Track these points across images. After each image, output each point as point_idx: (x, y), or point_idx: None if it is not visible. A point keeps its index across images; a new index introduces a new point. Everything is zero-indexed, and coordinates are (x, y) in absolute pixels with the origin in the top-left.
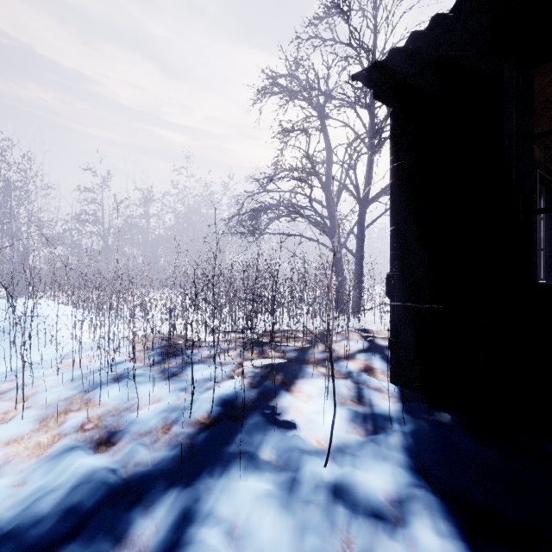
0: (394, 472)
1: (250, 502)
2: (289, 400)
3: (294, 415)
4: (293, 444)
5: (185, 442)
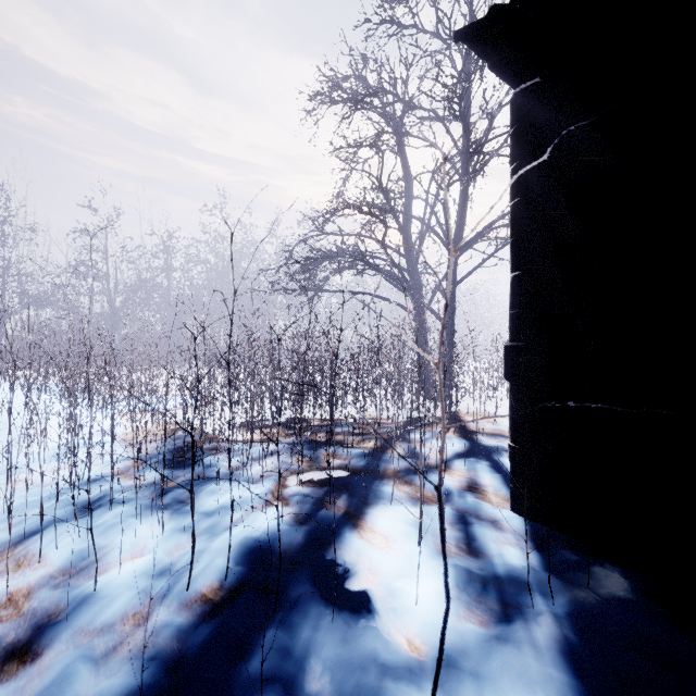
0: None
1: None
2: (357, 549)
3: (366, 580)
4: (366, 654)
5: (168, 651)
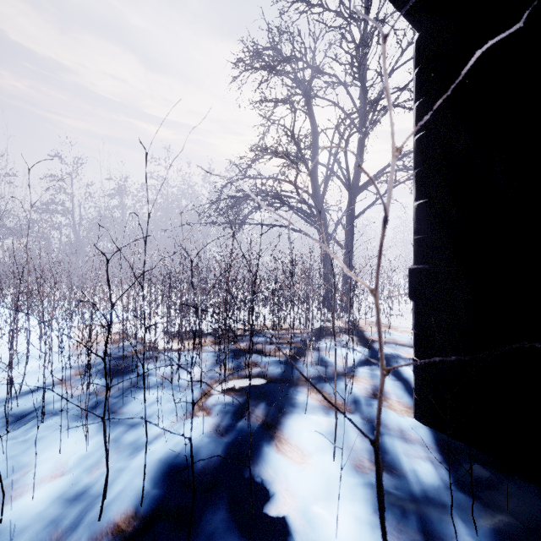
0: None
1: None
2: (274, 466)
3: (283, 503)
4: None
5: None
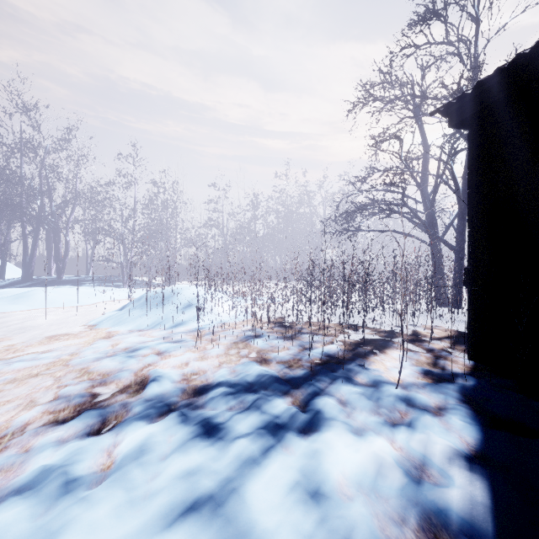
0: (446, 396)
1: (349, 391)
2: (376, 358)
3: (379, 366)
4: (377, 376)
5: (308, 368)
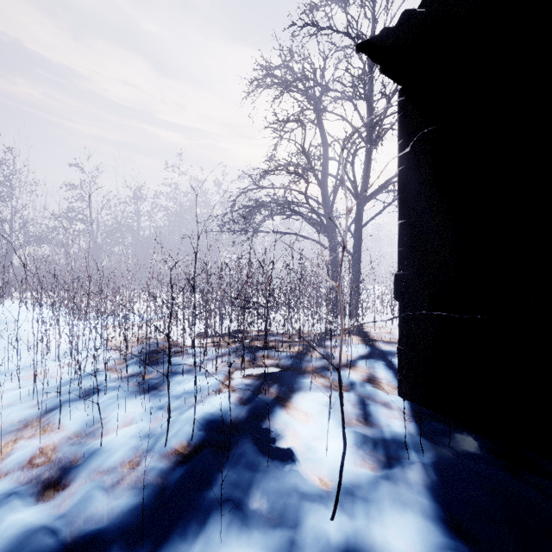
0: (421, 528)
1: None
2: (284, 421)
3: (291, 441)
4: (290, 486)
5: (155, 484)
